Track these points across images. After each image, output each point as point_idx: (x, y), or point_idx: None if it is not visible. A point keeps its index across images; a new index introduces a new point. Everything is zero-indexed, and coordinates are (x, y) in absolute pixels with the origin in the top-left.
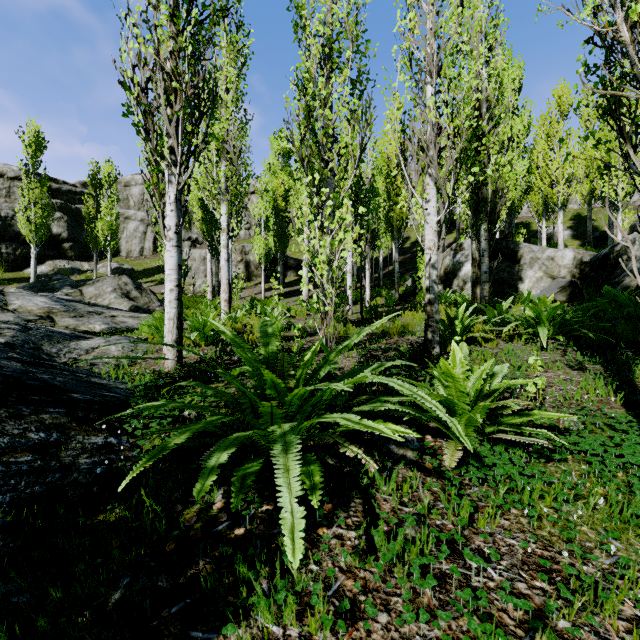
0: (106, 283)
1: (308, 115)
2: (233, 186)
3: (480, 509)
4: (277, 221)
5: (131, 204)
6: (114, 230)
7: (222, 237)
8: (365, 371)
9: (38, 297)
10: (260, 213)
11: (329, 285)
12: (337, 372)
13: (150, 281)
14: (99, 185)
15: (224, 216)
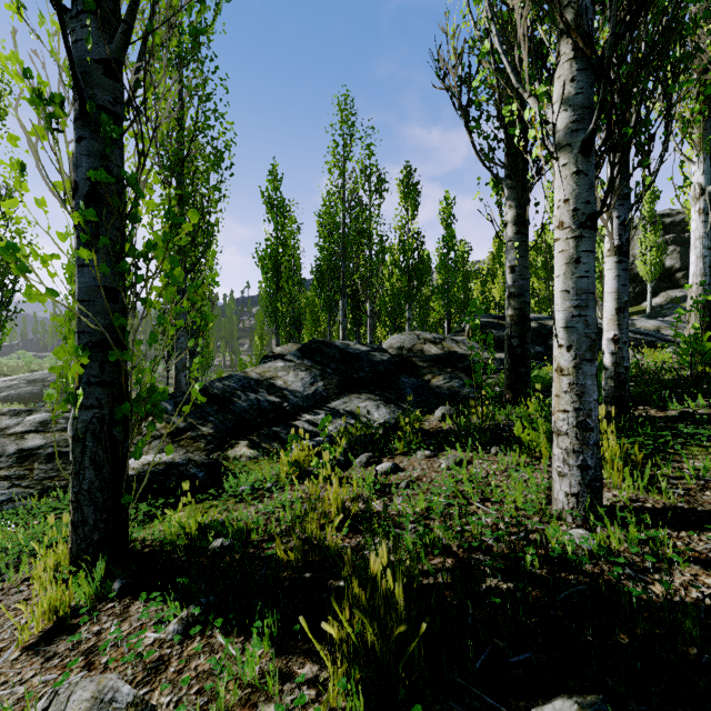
0: None
1: None
2: None
3: None
4: None
5: None
6: None
7: None
8: None
9: (651, 321)
10: None
11: None
12: None
13: None
14: None
15: None
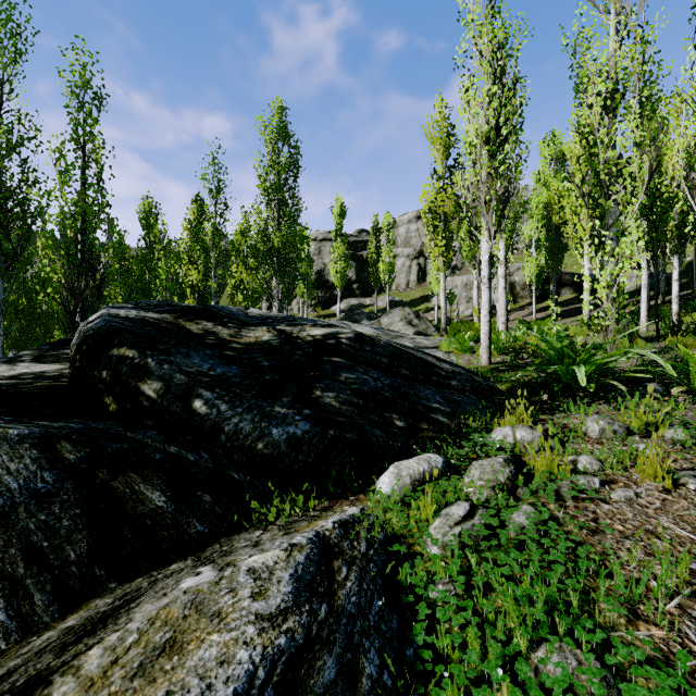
0: (395, 314)
1: (589, 153)
2: (510, 224)
3: (687, 409)
4: (549, 237)
5: (399, 243)
6: (391, 269)
7: (500, 269)
8: (628, 355)
9: (364, 326)
10: (530, 234)
11: (609, 305)
12: (615, 369)
13: (417, 310)
14: (378, 233)
15: (502, 251)
